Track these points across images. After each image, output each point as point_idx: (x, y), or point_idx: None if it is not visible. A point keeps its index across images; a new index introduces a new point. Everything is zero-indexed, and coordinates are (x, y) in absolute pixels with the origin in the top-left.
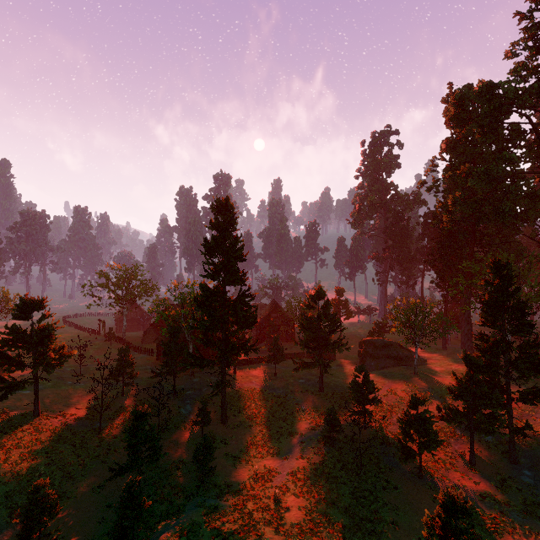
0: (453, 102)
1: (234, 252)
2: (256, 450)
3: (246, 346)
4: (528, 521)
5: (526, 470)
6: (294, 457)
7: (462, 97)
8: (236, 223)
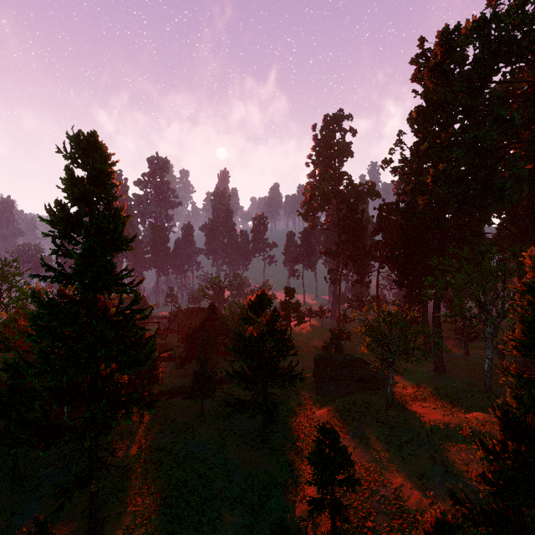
0: (440, 41)
1: (106, 234)
2: None
3: (129, 403)
4: None
5: None
6: None
7: (452, 33)
8: (115, 182)
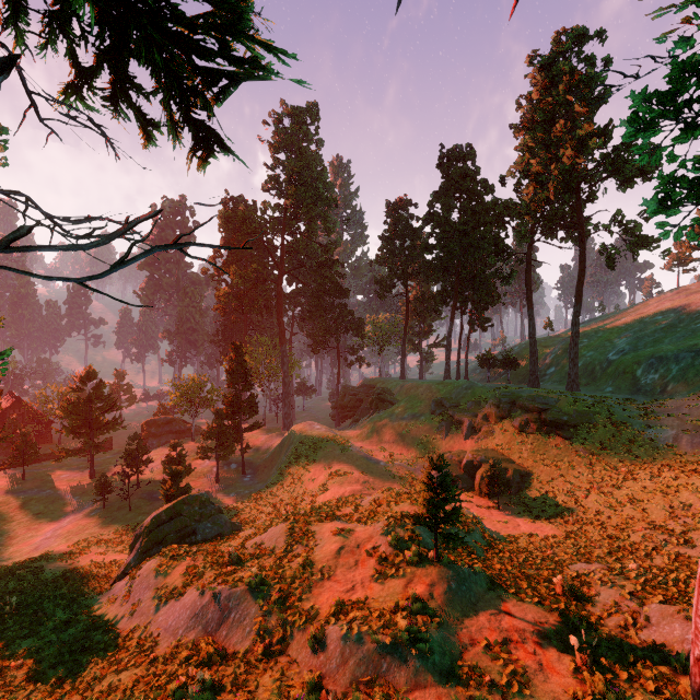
0: (221, 215)
1: None
2: (7, 543)
3: None
4: (237, 494)
5: (249, 475)
6: (59, 529)
7: (227, 214)
8: None
